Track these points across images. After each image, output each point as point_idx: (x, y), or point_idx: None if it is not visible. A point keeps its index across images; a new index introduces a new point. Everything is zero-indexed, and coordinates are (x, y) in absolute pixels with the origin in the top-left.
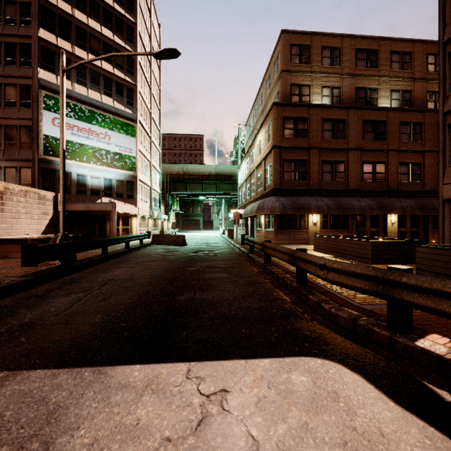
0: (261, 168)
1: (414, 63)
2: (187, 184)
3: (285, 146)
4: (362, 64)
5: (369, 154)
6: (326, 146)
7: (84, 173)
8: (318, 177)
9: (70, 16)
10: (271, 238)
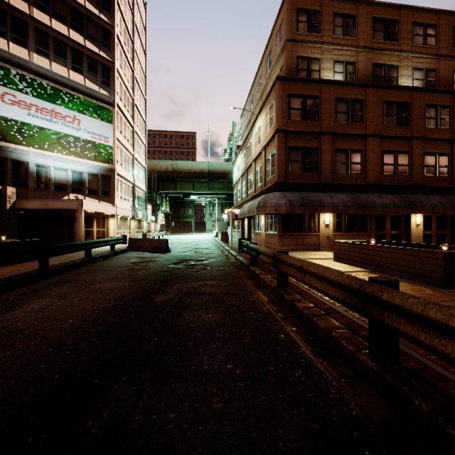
0: (261, 160)
1: (439, 37)
2: (177, 182)
3: (291, 130)
4: (380, 36)
5: (390, 142)
6: (340, 131)
7: (45, 164)
8: (330, 169)
9: None
10: (274, 243)
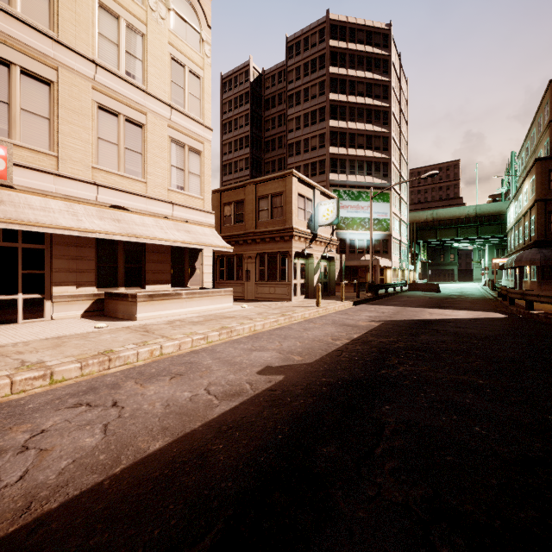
0: (528, 217)
1: None
2: (437, 230)
3: (551, 198)
4: None
5: None
6: None
7: (353, 238)
8: None
9: (346, 129)
10: (534, 288)
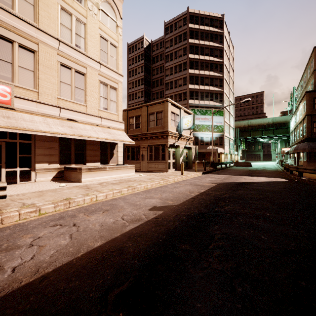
0: (301, 124)
1: None
2: (251, 132)
3: (314, 114)
4: None
5: None
6: None
7: (203, 136)
8: None
9: (198, 74)
10: (305, 165)
